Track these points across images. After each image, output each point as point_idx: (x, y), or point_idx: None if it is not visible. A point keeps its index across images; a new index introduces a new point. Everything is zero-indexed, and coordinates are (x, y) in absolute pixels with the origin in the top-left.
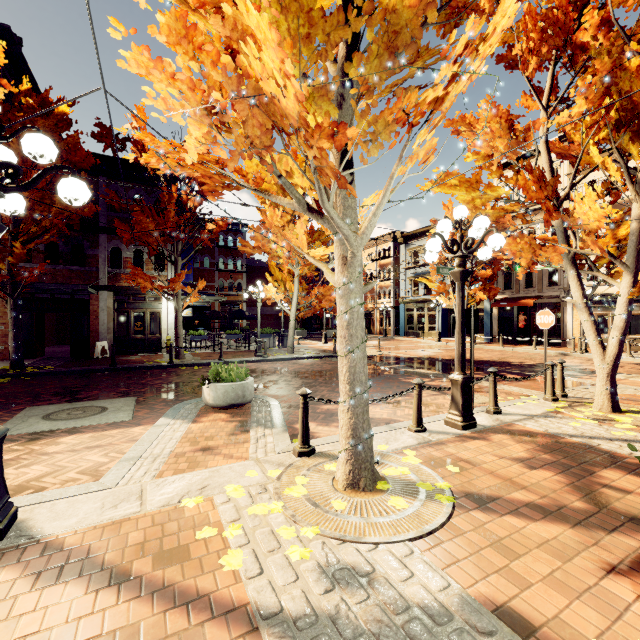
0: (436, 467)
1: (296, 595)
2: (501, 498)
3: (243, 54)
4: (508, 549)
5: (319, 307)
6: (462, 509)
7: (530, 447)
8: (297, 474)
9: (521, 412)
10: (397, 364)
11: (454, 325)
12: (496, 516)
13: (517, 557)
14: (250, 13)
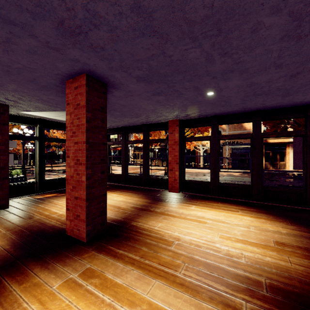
0: None
1: None
2: None
3: None
4: None
5: (16, 149)
6: None
7: None
8: None
9: None
10: (48, 172)
11: None
12: None
13: None
14: None
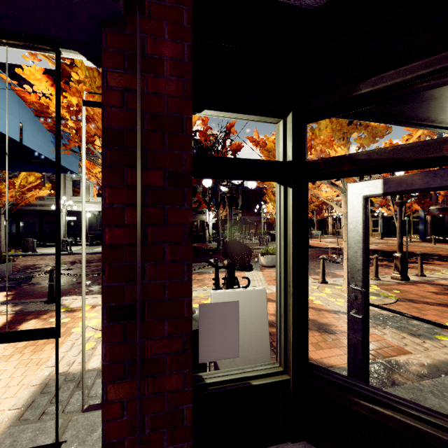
0: (388, 291)
1: (344, 309)
2: (420, 300)
3: (309, 131)
4: (420, 310)
5: None
6: (401, 301)
7: (439, 289)
8: (324, 288)
9: (438, 277)
10: None
11: (393, 228)
12: (416, 304)
13: (424, 312)
14: (338, 149)
